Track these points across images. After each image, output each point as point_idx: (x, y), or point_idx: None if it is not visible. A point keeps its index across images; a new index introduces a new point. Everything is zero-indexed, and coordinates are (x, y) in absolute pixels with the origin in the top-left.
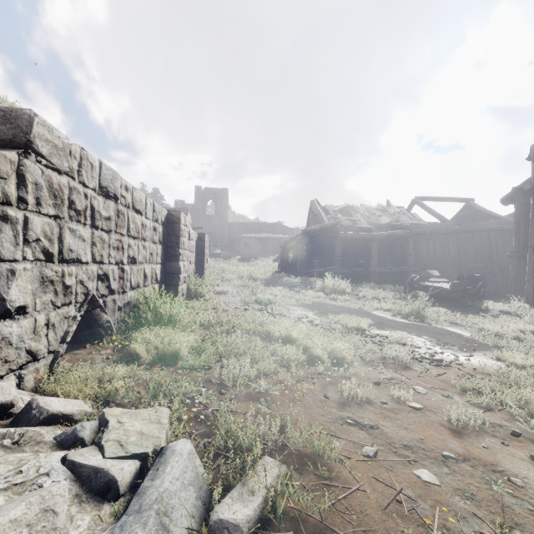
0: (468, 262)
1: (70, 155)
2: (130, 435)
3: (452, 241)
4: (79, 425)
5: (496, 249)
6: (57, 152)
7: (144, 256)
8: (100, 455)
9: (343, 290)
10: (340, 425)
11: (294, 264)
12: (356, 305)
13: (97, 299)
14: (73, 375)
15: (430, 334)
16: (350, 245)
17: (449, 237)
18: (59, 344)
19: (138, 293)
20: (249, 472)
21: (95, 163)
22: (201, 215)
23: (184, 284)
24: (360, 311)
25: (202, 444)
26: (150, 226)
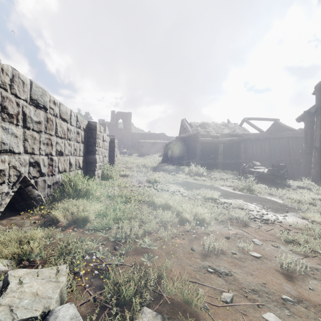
0: (276, 157)
1: (2, 72)
2: (24, 298)
3: (267, 144)
4: None
5: (293, 149)
6: None
7: (70, 151)
8: None
9: (201, 174)
10: (203, 273)
11: (171, 158)
12: (210, 183)
13: (28, 179)
14: (0, 237)
15: (257, 201)
16: (206, 146)
17: (265, 141)
18: None
19: (64, 175)
20: None
21: (26, 82)
22: (115, 128)
23: (100, 170)
24: (213, 187)
25: (93, 297)
26: (74, 131)
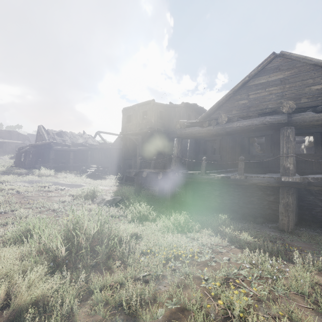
0: (114, 161)
1: None
2: None
3: (108, 152)
4: None
5: None
6: None
7: None
8: None
9: (50, 174)
10: (21, 198)
11: (24, 162)
12: (52, 180)
13: None
14: None
15: (72, 185)
16: (61, 152)
17: (107, 150)
18: None
19: None
20: None
21: None
22: None
23: None
24: (52, 182)
25: None
26: None
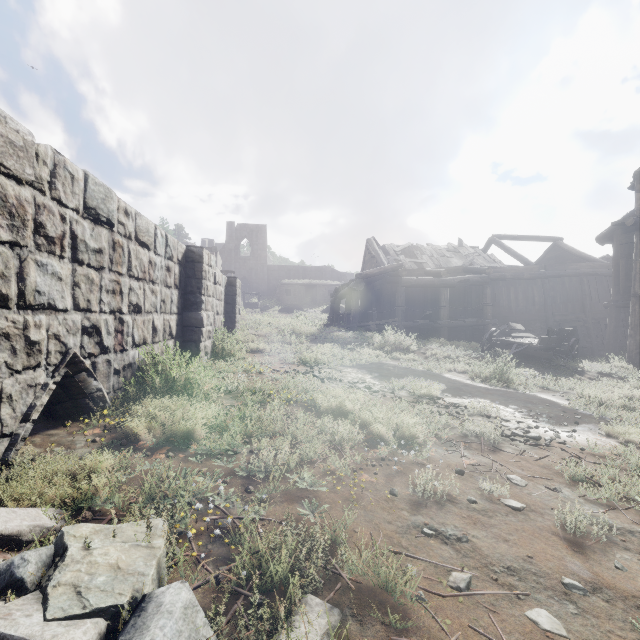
0: (556, 313)
1: (37, 159)
2: (97, 574)
3: (537, 288)
4: (18, 558)
5: (590, 297)
6: (13, 151)
7: (153, 303)
8: (40, 614)
9: (407, 348)
10: (415, 537)
11: (347, 316)
12: (424, 366)
13: (81, 359)
14: (36, 468)
15: (518, 402)
16: (415, 293)
17: (533, 283)
18: (20, 423)
19: (144, 351)
20: (282, 632)
21: (78, 175)
22: (234, 257)
23: (209, 341)
24: (430, 374)
25: (214, 576)
26: (162, 265)
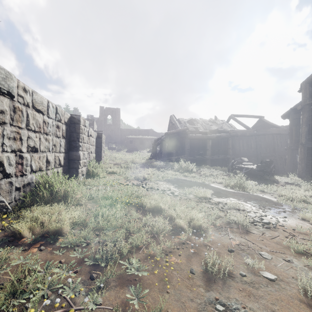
0: (262, 153)
1: None
2: None
3: (253, 140)
4: None
5: (277, 145)
6: None
7: (47, 146)
8: None
9: (191, 170)
10: None
11: (160, 154)
12: (200, 180)
13: None
14: None
15: (251, 200)
16: (194, 142)
17: (251, 138)
18: None
19: (39, 175)
20: None
21: None
22: (103, 124)
23: (84, 167)
24: (203, 184)
25: None
26: (53, 124)
